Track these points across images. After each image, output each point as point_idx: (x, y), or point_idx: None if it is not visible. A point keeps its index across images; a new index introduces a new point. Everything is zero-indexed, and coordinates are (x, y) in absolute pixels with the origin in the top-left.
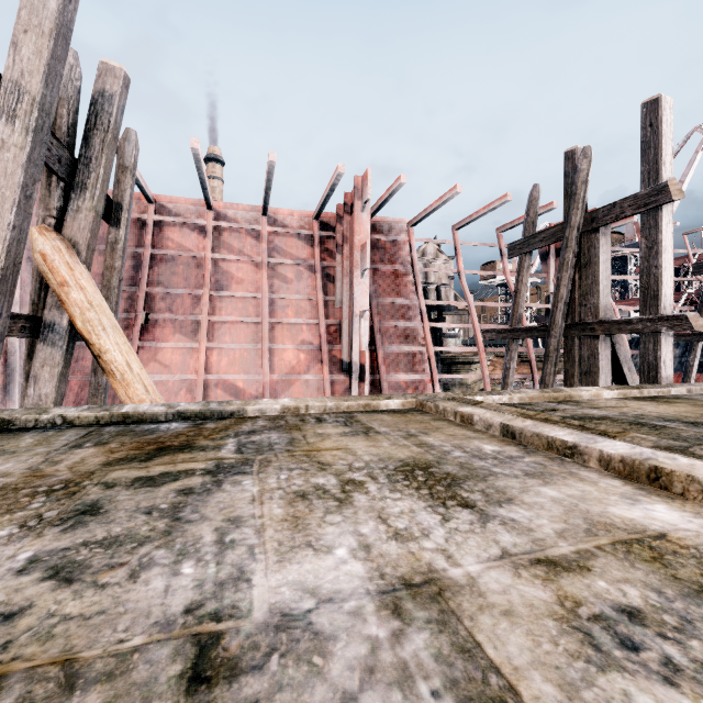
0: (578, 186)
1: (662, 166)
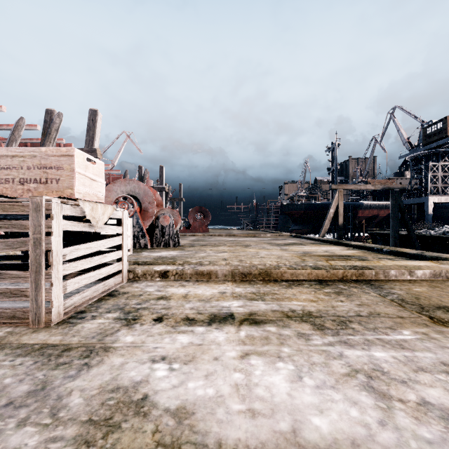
0: (145, 179)
1: (164, 182)
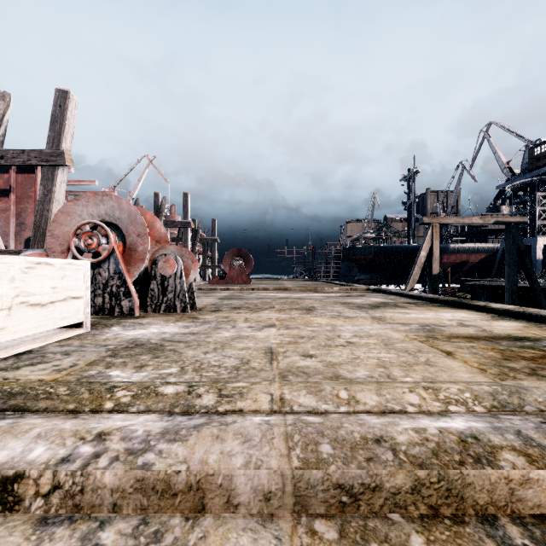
0: (162, 210)
1: (189, 215)
